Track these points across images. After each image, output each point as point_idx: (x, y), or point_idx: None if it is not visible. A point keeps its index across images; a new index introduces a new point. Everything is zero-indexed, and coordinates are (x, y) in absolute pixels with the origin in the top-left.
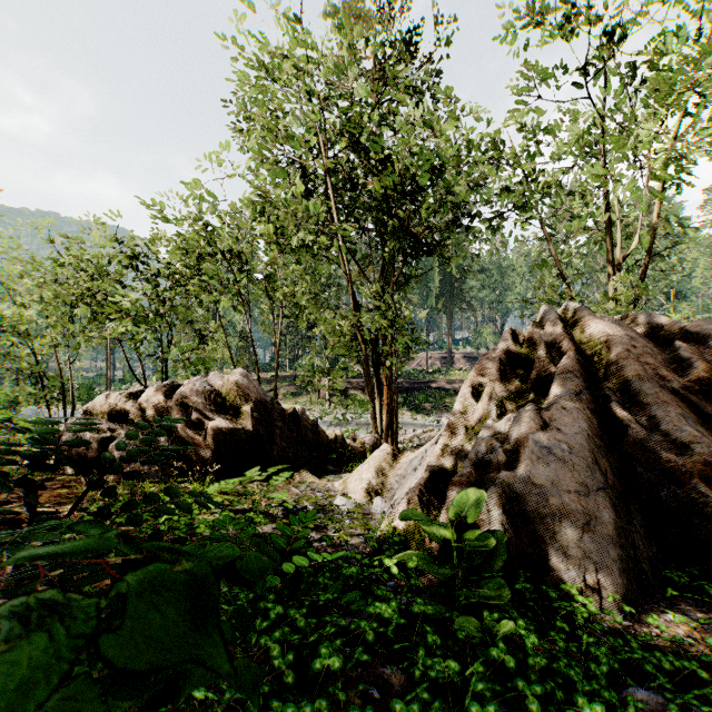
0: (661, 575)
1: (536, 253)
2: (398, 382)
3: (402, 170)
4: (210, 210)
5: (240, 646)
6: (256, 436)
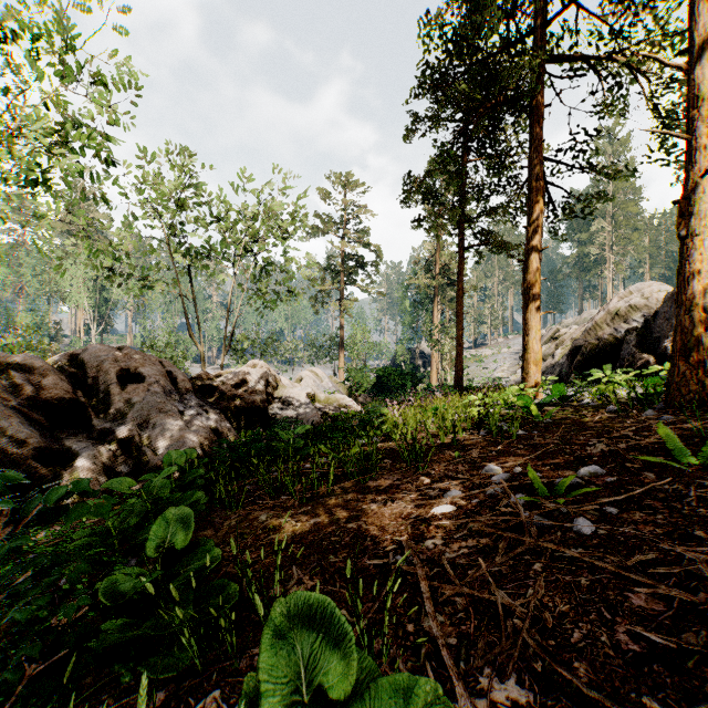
0: None
1: None
2: None
3: None
4: None
5: None
6: None
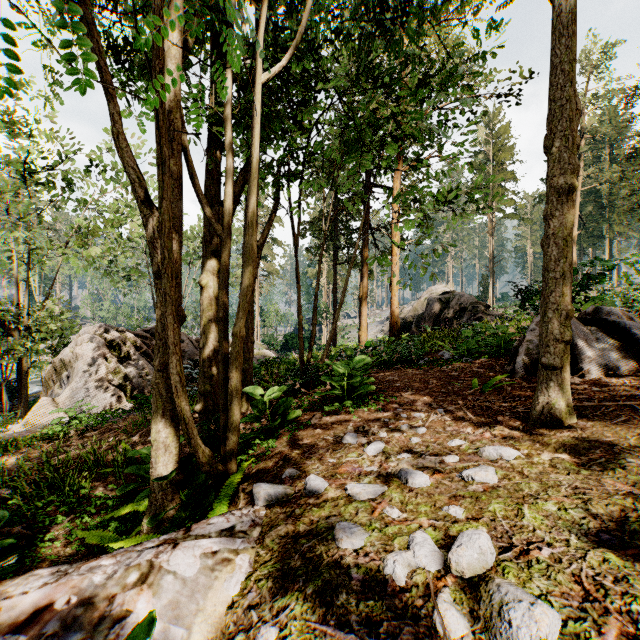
0: None
1: None
2: None
3: None
4: None
5: None
6: None
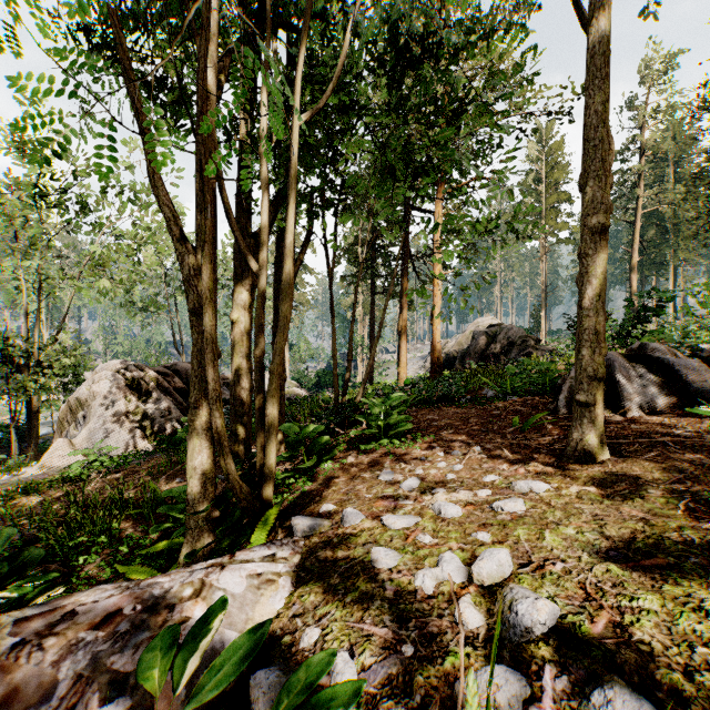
0: None
1: None
2: None
3: None
4: None
5: None
6: None
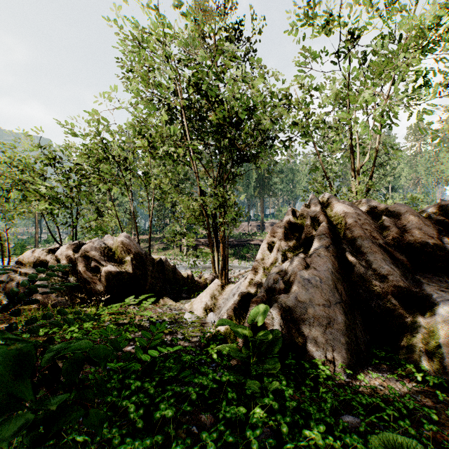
0: (371, 352)
1: (313, 162)
2: (230, 240)
3: (230, 109)
4: (105, 130)
5: (111, 408)
6: (135, 276)
